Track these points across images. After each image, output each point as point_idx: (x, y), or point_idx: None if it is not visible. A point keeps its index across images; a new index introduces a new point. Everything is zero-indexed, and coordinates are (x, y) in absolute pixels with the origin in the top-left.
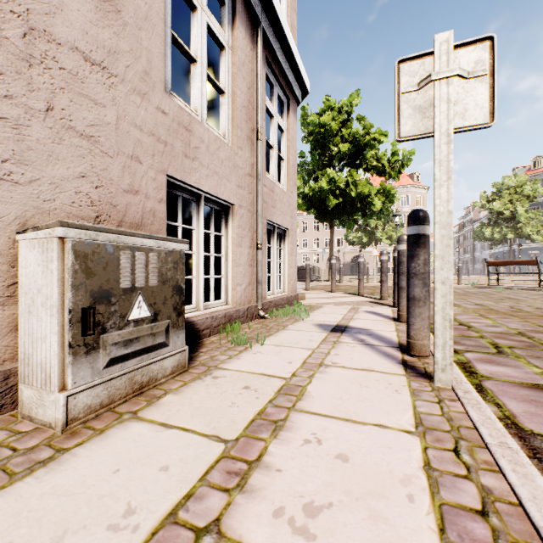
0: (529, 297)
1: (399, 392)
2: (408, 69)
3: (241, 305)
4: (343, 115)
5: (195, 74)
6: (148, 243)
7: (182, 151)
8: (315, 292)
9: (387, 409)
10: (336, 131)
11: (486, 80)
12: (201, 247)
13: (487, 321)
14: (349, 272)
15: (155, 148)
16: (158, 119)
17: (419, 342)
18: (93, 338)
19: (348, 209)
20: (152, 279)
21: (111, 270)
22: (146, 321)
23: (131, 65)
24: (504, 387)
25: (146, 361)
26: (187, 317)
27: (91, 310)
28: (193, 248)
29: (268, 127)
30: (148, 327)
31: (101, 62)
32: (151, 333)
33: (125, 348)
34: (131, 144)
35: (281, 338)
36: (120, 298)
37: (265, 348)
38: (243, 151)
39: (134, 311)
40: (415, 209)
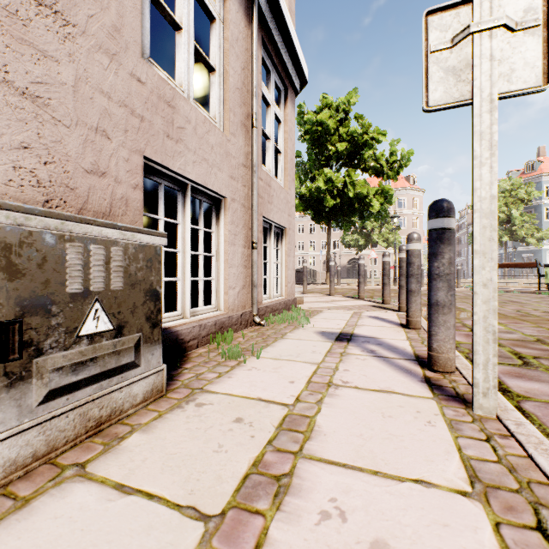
0: (531, 300)
1: (433, 424)
2: (439, 22)
3: (234, 311)
4: (340, 114)
5: (180, 43)
6: (109, 234)
7: (164, 130)
8: (313, 295)
9: (424, 452)
10: (333, 131)
11: (539, 32)
12: (187, 244)
13: (499, 327)
14: (346, 275)
15: (128, 122)
16: (132, 87)
17: (444, 355)
18: (21, 363)
19: (345, 211)
20: (115, 281)
21: (51, 268)
22: (106, 336)
23: (96, 16)
24: (548, 410)
25: (106, 388)
26: (169, 327)
27: (15, 325)
28: (178, 245)
29: (264, 120)
30: (109, 344)
31: (52, 3)
32: (114, 352)
33: (75, 374)
34: (96, 114)
35: (280, 350)
36: (66, 306)
37: (262, 362)
38: (236, 138)
39: (88, 324)
40: (438, 199)
